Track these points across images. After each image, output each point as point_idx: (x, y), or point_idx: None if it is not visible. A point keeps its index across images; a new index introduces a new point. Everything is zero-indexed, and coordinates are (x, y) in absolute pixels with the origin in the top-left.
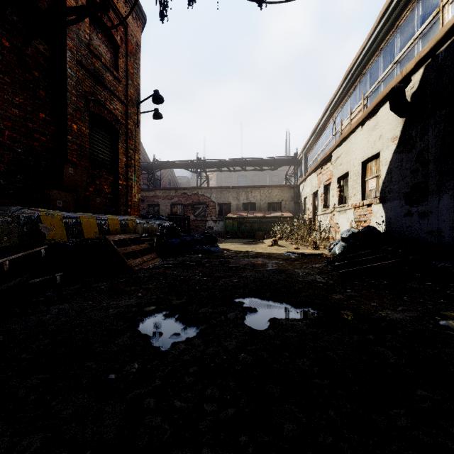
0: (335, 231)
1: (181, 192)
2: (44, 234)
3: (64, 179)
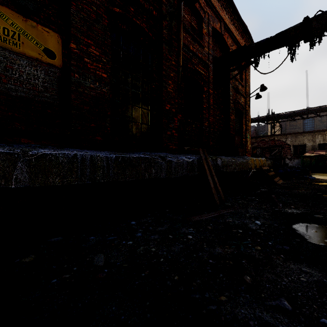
0: None
1: (260, 139)
2: (251, 166)
3: (235, 143)
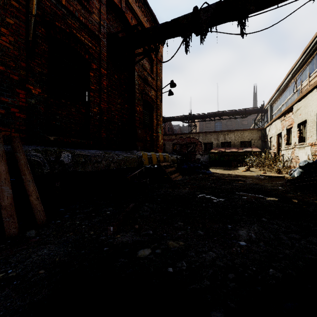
0: (296, 162)
1: (179, 136)
2: (143, 162)
3: (137, 136)
